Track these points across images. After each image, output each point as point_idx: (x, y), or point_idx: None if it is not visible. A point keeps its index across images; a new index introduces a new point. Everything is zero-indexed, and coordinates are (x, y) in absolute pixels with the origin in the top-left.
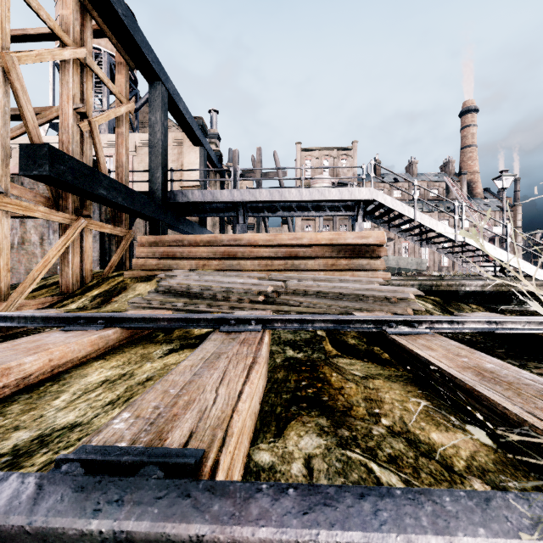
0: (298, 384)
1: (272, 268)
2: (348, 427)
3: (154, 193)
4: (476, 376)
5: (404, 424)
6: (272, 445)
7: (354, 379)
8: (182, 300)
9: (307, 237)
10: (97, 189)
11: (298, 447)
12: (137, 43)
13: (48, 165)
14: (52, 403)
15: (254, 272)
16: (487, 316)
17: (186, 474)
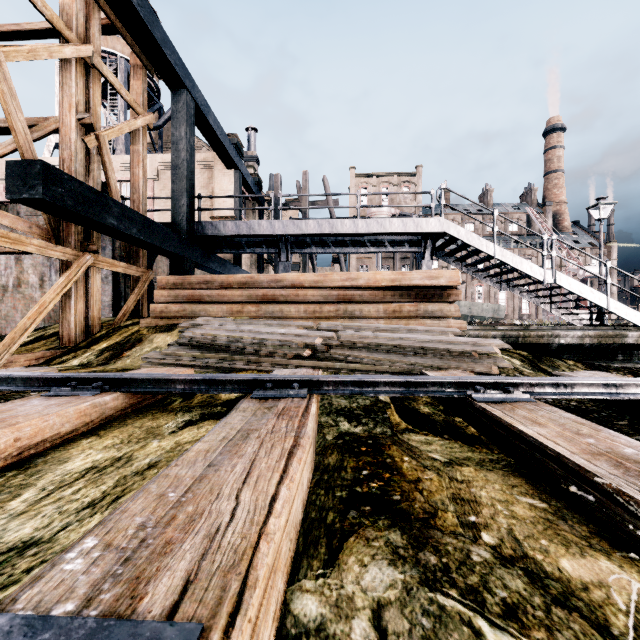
0: (357, 474)
1: (321, 315)
2: (434, 547)
3: (178, 224)
4: (615, 468)
5: (516, 543)
6: (321, 583)
7: (434, 466)
8: (209, 355)
9: (364, 277)
10: (105, 218)
11: (361, 586)
12: (157, 41)
13: (42, 186)
14: (6, 505)
15: (298, 321)
16: (596, 375)
17: None
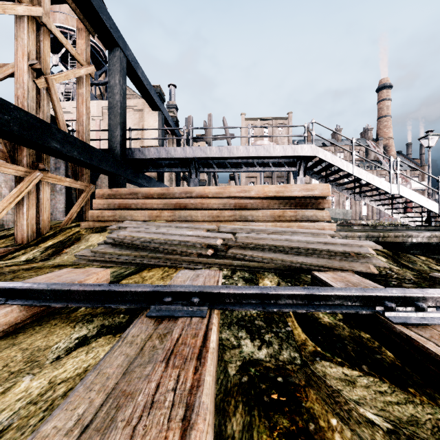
0: None
1: (222, 219)
2: None
3: (113, 149)
4: None
5: None
6: None
7: None
8: (129, 253)
9: (255, 189)
10: (49, 142)
11: None
12: (95, 7)
13: None
14: None
15: (204, 223)
16: None
17: None
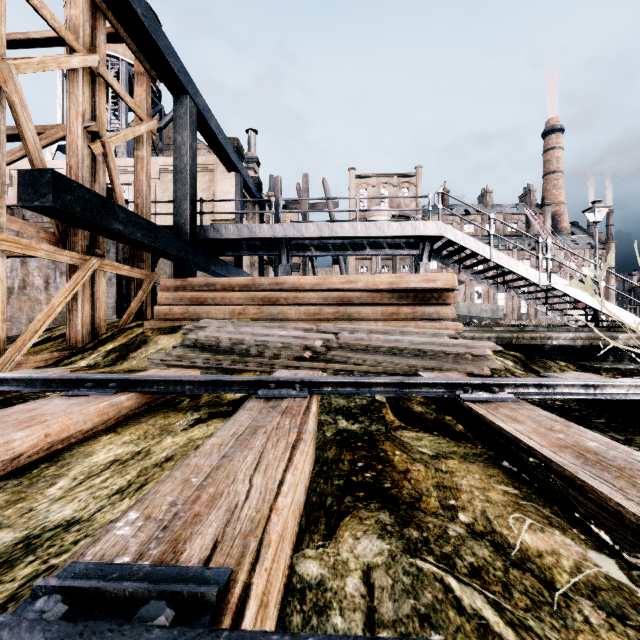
0: (353, 466)
1: (321, 317)
2: (417, 525)
3: (181, 227)
4: (577, 458)
5: (487, 521)
6: (321, 551)
7: (422, 459)
8: (213, 357)
9: (363, 280)
10: (111, 223)
11: (354, 554)
12: (160, 49)
13: (52, 194)
14: (45, 491)
15: (299, 323)
16: (581, 376)
17: (205, 609)
